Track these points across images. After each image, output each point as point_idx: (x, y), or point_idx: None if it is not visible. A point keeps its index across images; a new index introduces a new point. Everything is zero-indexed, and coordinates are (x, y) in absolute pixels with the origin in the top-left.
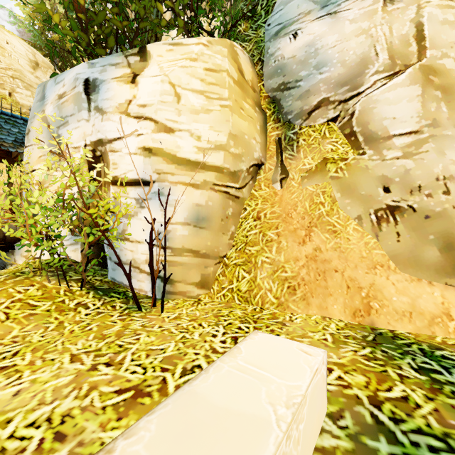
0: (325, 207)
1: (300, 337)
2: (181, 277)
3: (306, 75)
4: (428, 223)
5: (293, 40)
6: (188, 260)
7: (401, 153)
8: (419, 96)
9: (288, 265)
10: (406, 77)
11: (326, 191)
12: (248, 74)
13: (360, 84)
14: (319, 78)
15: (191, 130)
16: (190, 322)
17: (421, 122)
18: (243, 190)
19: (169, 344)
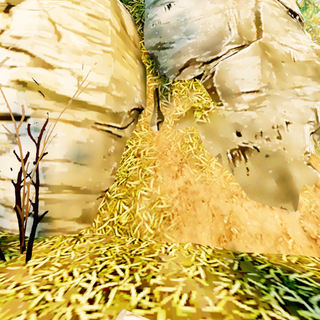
0: (194, 146)
1: (175, 276)
2: (60, 214)
3: (178, 39)
4: (268, 161)
5: (167, 9)
6: (67, 197)
7: (248, 106)
8: (259, 64)
9: (164, 197)
10: (250, 49)
11: (194, 134)
12: (130, 30)
13: (218, 50)
14: (188, 42)
15: (72, 69)
16: (60, 270)
17: (261, 84)
18: (125, 130)
19: (16, 319)
